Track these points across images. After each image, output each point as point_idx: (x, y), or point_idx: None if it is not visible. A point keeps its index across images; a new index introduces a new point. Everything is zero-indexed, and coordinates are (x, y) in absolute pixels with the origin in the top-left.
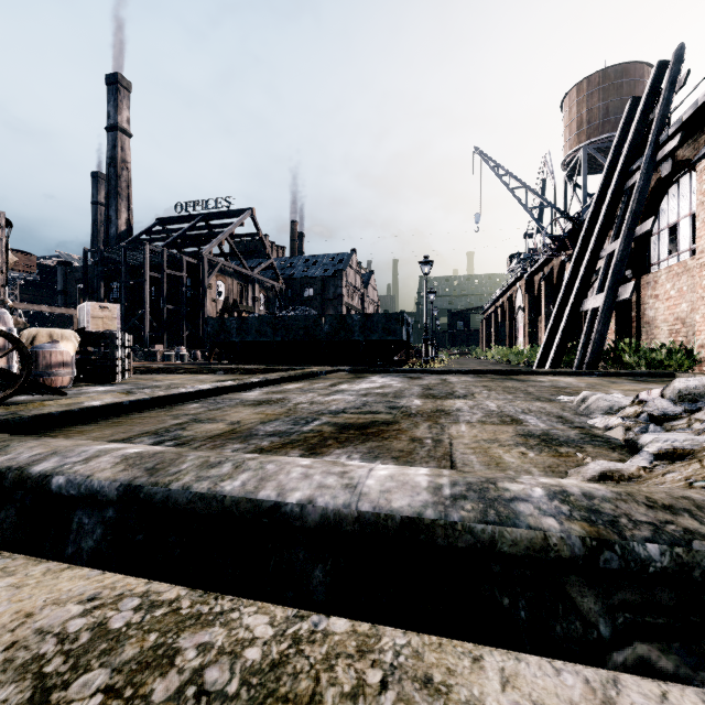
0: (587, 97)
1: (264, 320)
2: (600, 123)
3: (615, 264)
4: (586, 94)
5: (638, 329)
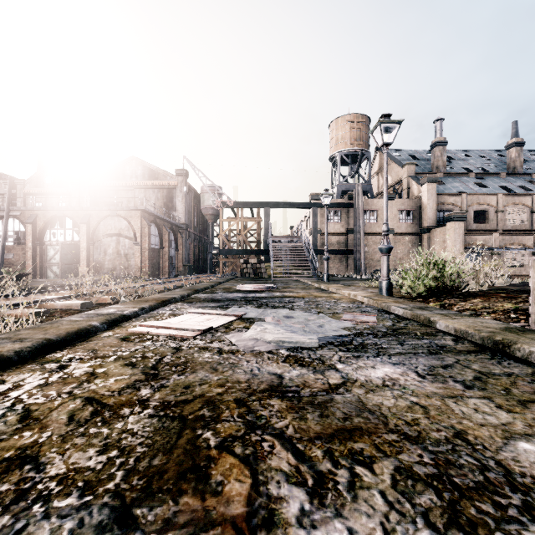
0: None
1: None
2: None
3: (3, 246)
4: None
5: None
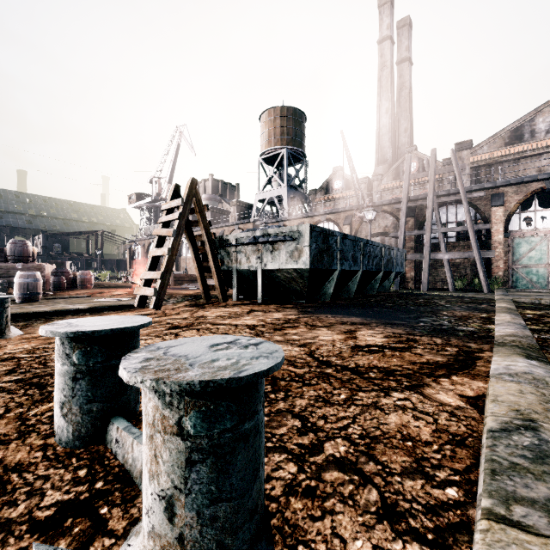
0: (287, 118)
1: (357, 241)
2: (293, 139)
3: (476, 241)
4: (286, 116)
5: (420, 269)
